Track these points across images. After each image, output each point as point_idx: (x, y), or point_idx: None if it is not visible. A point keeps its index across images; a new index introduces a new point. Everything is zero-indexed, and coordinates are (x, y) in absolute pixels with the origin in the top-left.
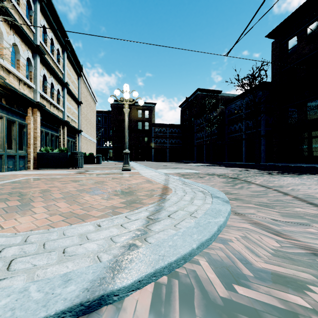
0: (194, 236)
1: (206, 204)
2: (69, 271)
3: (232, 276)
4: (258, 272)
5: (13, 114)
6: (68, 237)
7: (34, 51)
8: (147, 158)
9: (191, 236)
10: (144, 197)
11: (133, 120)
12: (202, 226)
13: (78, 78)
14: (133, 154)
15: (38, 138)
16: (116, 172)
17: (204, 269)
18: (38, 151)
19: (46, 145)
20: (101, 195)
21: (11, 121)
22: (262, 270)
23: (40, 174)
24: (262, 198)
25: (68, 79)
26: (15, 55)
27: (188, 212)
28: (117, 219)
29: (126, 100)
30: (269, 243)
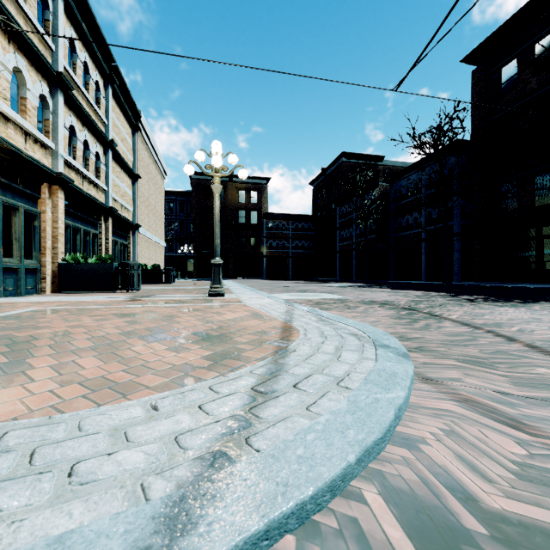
0: (348, 434)
1: (366, 360)
2: (70, 529)
3: (439, 533)
4: (496, 523)
5: (14, 194)
6: (88, 436)
7: (52, 84)
8: (255, 274)
9: (342, 434)
10: (248, 345)
11: (231, 208)
12: (363, 409)
13: (133, 133)
14: (230, 266)
15: (60, 238)
16: (198, 299)
17: (377, 515)
18: (59, 261)
19: (75, 250)
20: (166, 342)
21: (11, 207)
22: (504, 517)
23: (61, 302)
24: (468, 347)
25: (116, 135)
26: (18, 89)
27: (332, 377)
28: (193, 393)
29: (217, 170)
30: (502, 447)
